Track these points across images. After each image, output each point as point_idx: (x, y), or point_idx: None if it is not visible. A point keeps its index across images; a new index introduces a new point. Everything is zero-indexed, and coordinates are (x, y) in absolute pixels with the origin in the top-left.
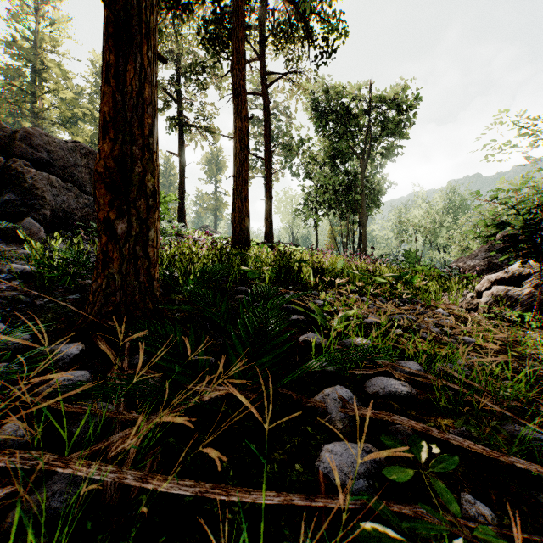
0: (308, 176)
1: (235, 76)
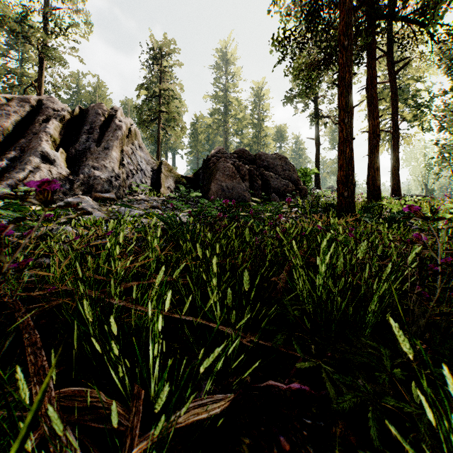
0: (442, 129)
1: (369, 92)
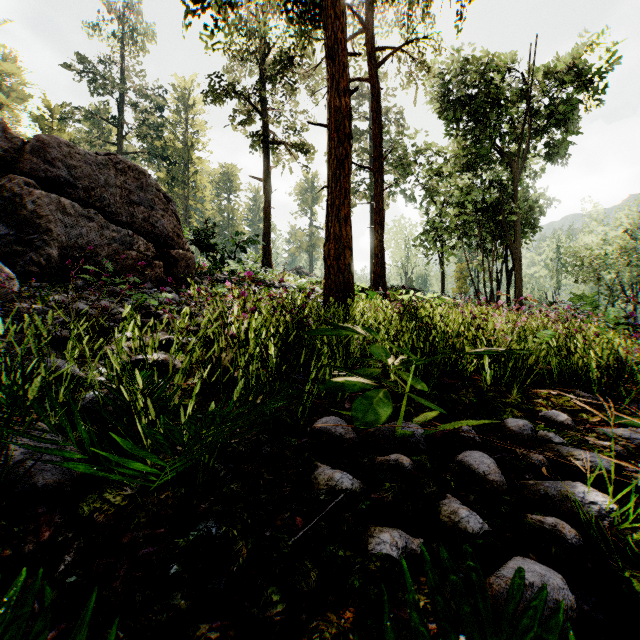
0: (431, 195)
1: (329, 28)
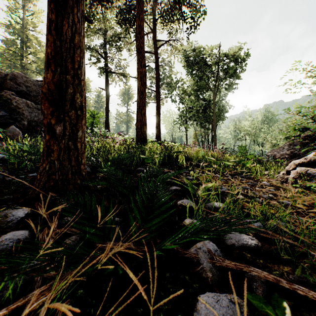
0: (181, 101)
1: (138, 41)
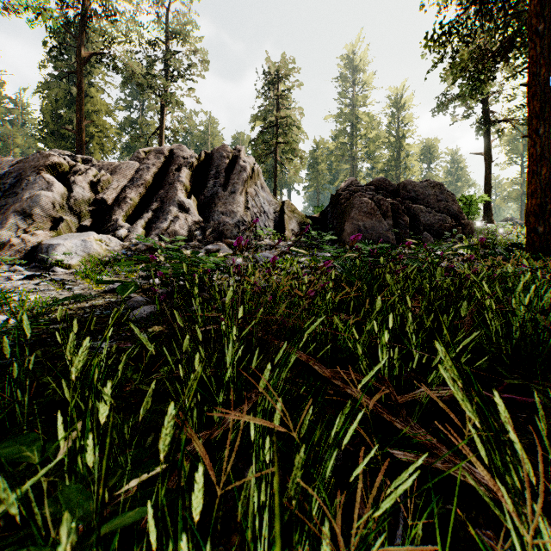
0: None
1: None
